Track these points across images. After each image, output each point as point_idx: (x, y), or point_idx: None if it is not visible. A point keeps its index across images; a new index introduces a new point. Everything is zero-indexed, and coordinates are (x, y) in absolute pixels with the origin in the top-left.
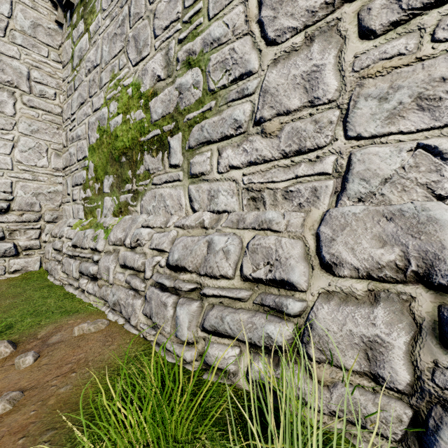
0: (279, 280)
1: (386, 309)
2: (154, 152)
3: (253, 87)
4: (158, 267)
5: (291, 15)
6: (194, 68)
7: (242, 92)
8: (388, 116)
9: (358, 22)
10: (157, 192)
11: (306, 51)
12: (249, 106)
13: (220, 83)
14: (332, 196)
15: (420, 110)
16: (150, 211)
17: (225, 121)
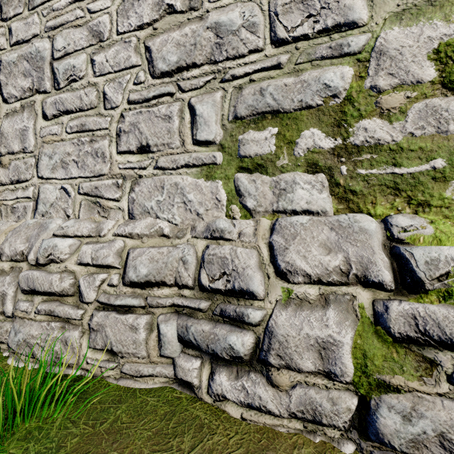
0: None
1: (11, 276)
2: None
3: None
4: None
5: (15, 86)
6: None
7: None
8: (53, 168)
9: (42, 107)
10: None
11: (21, 115)
12: None
13: None
14: (32, 212)
15: (62, 168)
16: None
17: None
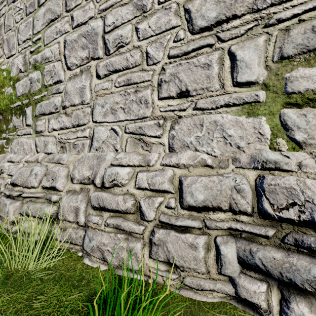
0: (53, 187)
1: (82, 195)
2: (18, 116)
3: (62, 89)
4: (7, 185)
5: (75, 57)
6: (38, 70)
7: (58, 90)
8: (104, 114)
9: (96, 70)
10: (20, 140)
11: (80, 77)
12: (60, 98)
13: (49, 83)
14: (88, 147)
15: (112, 114)
16: (16, 152)
17: (51, 104)
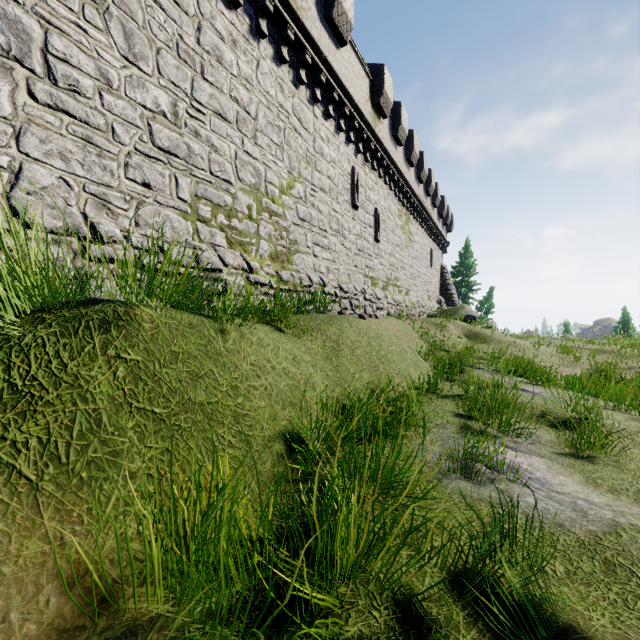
0: None
1: (63, 246)
2: None
3: None
4: None
5: None
6: None
7: None
8: (46, 153)
9: (28, 84)
10: None
11: None
12: None
13: None
14: (8, 184)
15: (62, 160)
16: None
17: None
